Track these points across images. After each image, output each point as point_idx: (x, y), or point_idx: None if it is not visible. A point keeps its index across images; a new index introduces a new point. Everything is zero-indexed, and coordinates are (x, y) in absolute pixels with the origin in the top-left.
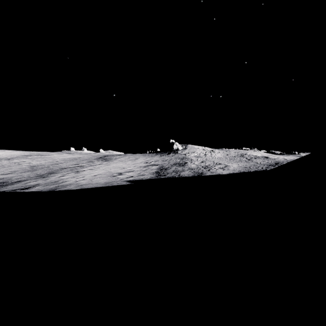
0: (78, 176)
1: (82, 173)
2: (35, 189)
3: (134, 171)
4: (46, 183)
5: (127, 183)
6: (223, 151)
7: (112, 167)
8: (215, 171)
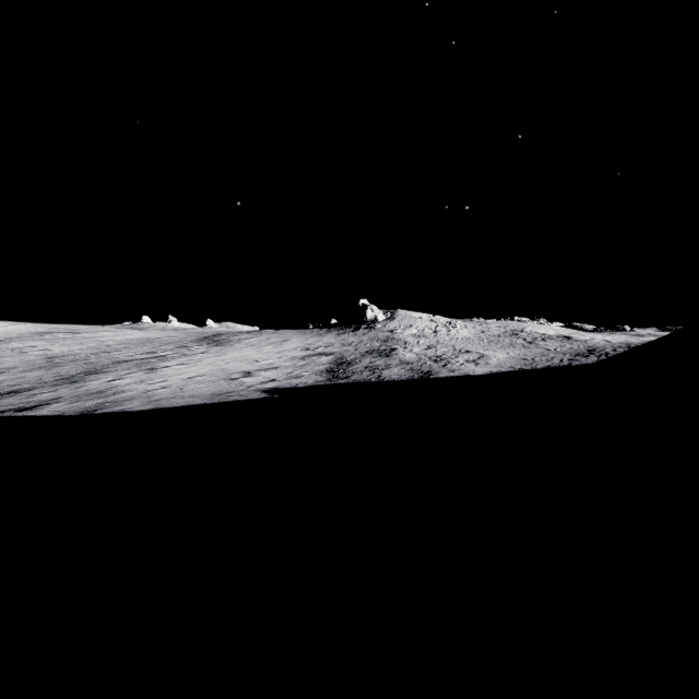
0: (152, 379)
1: (163, 372)
2: (49, 411)
3: (280, 368)
4: (77, 395)
5: (261, 396)
6: (474, 323)
7: (230, 359)
8: (459, 369)
